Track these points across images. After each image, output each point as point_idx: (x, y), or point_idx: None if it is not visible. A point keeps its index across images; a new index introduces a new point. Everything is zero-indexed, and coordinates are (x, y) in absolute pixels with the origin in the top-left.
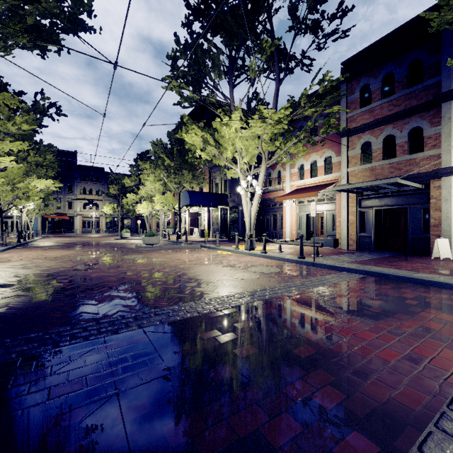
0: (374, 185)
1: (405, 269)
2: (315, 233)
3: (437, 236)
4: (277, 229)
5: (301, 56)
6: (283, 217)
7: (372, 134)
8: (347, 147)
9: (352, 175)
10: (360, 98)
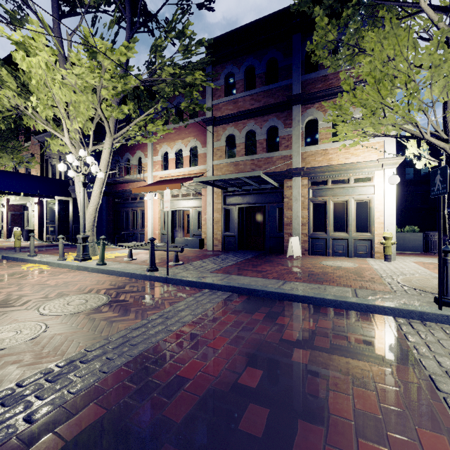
0: (238, 181)
1: (272, 276)
2: (181, 233)
3: (289, 235)
4: (137, 228)
5: (165, 22)
6: (145, 214)
7: (236, 126)
8: (213, 137)
9: (218, 168)
10: (225, 86)
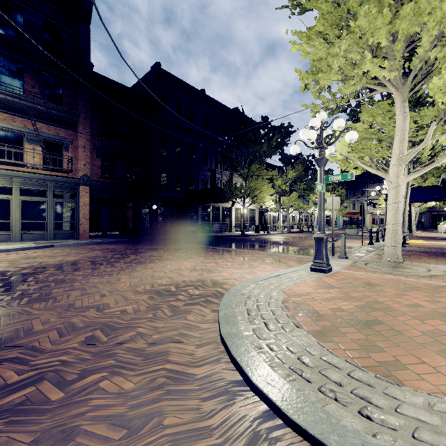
0: None
1: None
2: None
3: None
4: None
5: None
6: None
7: None
8: None
9: None
10: None
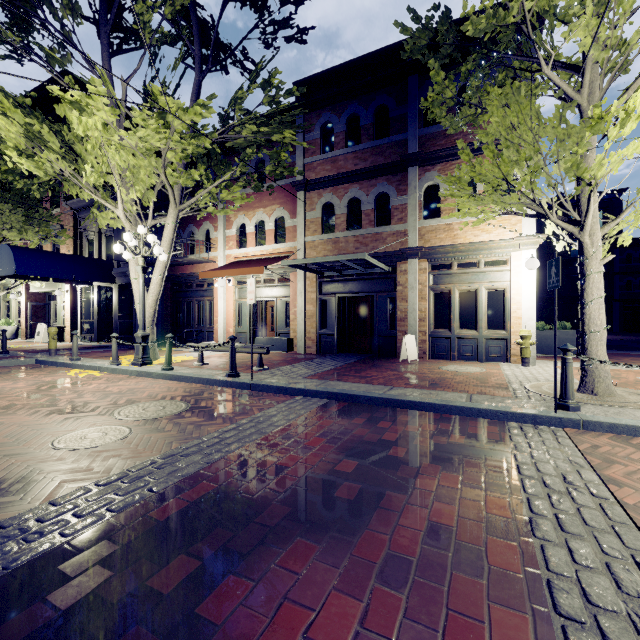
0: (338, 264)
1: (378, 382)
2: (263, 331)
3: (403, 333)
4: (204, 325)
5: (242, 54)
6: (214, 306)
7: (335, 192)
8: (305, 206)
9: (311, 247)
10: (321, 139)
